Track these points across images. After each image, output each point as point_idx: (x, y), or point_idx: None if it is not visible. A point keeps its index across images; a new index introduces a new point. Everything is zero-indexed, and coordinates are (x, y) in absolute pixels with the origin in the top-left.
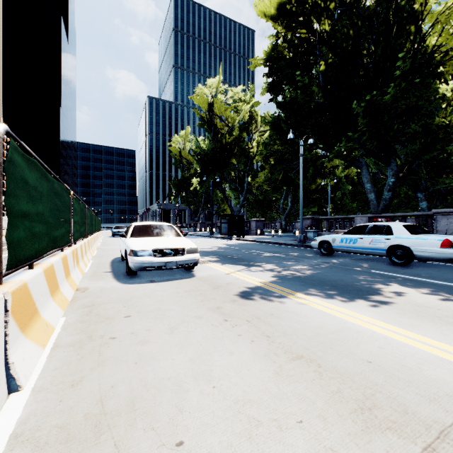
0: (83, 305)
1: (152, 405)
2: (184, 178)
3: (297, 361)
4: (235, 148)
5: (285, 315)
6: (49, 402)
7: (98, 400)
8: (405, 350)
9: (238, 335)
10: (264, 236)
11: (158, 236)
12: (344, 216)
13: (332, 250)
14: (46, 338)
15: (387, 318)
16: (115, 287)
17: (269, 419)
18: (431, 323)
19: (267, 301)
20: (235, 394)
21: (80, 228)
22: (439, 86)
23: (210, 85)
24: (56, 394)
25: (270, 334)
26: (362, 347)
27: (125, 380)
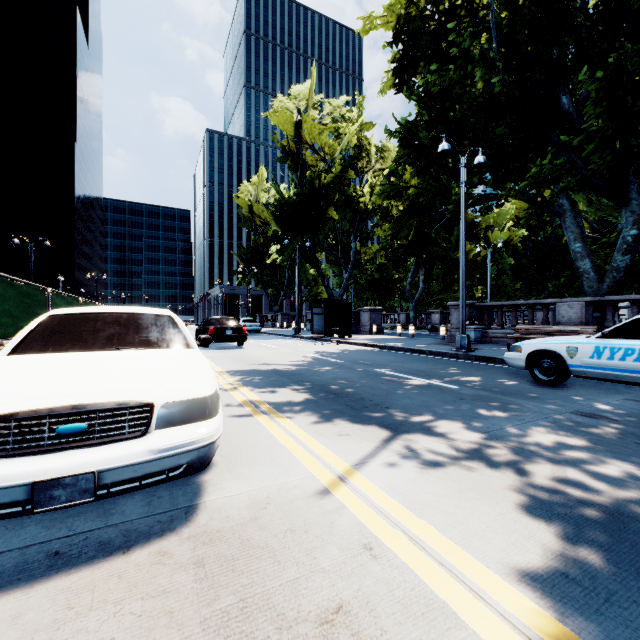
0: None
1: None
2: (257, 246)
3: None
4: (335, 195)
5: None
6: None
7: None
8: None
9: None
10: (384, 336)
11: (107, 349)
12: (534, 302)
13: (566, 373)
14: None
15: None
16: None
17: None
18: None
19: None
20: None
21: None
22: None
23: (296, 98)
24: None
25: None
26: None
27: None
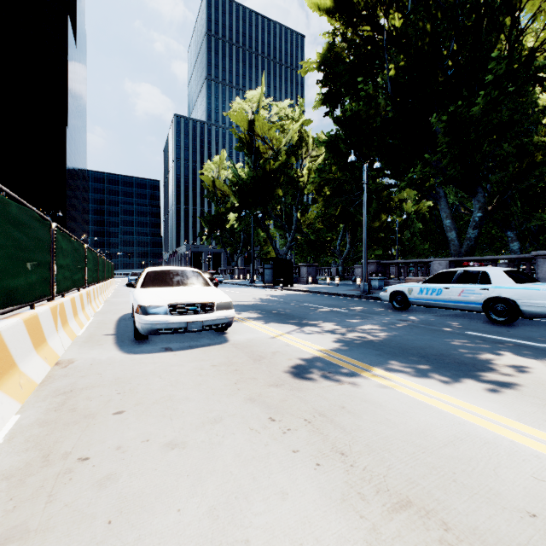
0: (57, 391)
1: None
2: (218, 214)
3: (403, 514)
4: (281, 177)
5: (363, 408)
6: None
7: None
8: None
9: (294, 452)
10: (317, 285)
11: (179, 286)
12: (418, 260)
13: (408, 303)
14: None
15: (521, 413)
16: (113, 358)
17: None
18: None
19: (333, 382)
20: None
21: (72, 274)
22: (539, 96)
23: (250, 100)
24: None
25: (346, 448)
26: (506, 477)
27: None
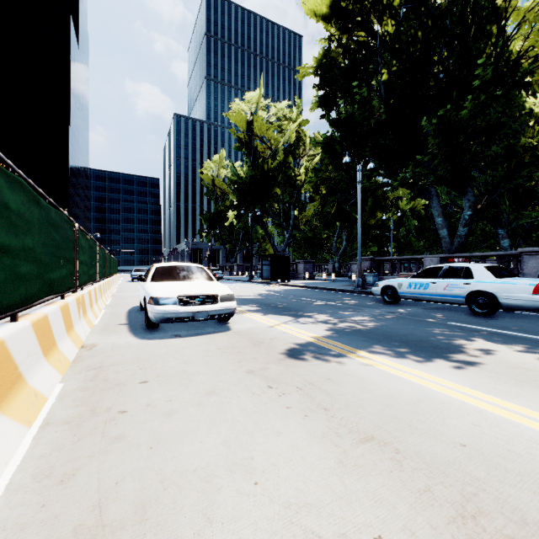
0: (88, 367)
1: (170, 511)
2: (218, 212)
3: (367, 444)
4: (279, 176)
5: (346, 380)
6: (27, 507)
7: (94, 504)
8: (507, 427)
9: (287, 408)
10: (314, 281)
11: (185, 280)
12: (410, 257)
13: (398, 297)
14: (33, 413)
15: (477, 383)
16: (131, 343)
17: (334, 534)
18: (534, 390)
19: (322, 361)
20: (285, 494)
21: (88, 270)
22: (526, 100)
23: (249, 100)
24: (38, 495)
25: (329, 406)
26: (451, 423)
27: (135, 473)
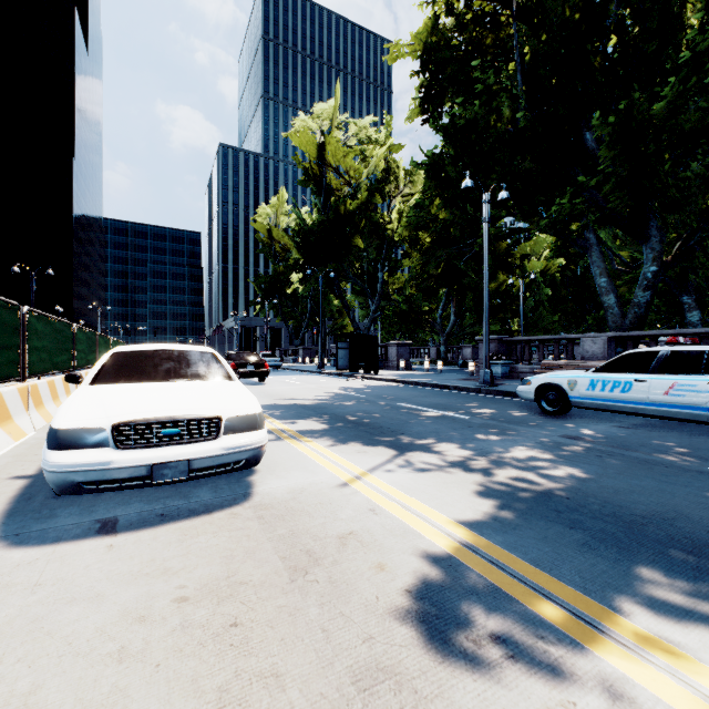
0: None
1: None
2: (276, 275)
3: None
4: (361, 222)
5: None
6: None
7: None
8: None
9: None
10: (412, 372)
11: (167, 380)
12: (560, 337)
13: (567, 404)
14: None
15: None
16: None
17: None
18: None
19: (522, 704)
20: None
21: None
22: None
23: (319, 117)
24: None
25: None
26: None
27: None
